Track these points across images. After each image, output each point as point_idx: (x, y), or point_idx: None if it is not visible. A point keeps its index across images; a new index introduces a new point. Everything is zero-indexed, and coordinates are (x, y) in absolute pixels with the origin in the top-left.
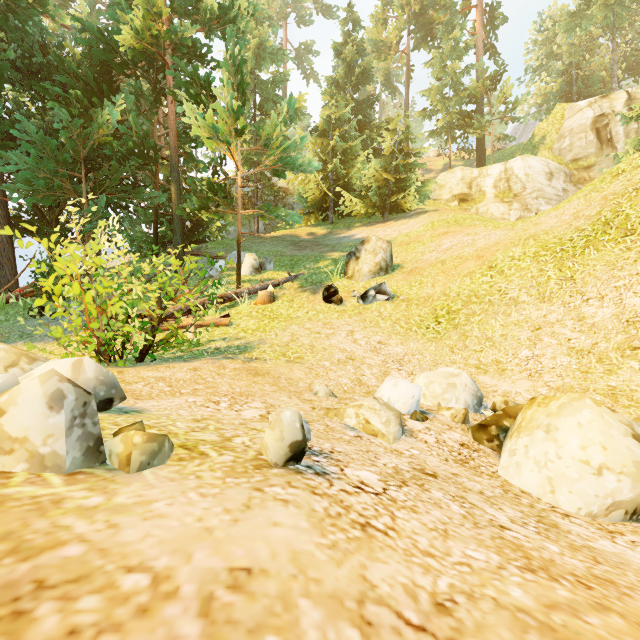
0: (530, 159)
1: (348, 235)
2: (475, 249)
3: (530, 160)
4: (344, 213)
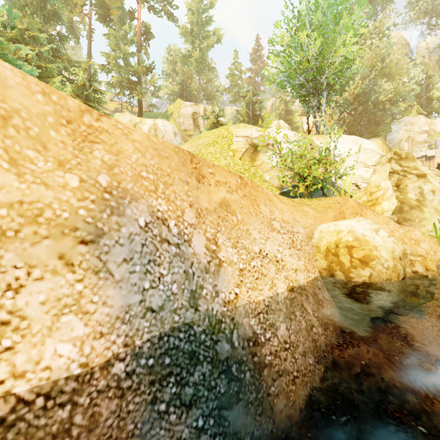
0: (166, 122)
1: None
2: None
3: (166, 123)
4: None
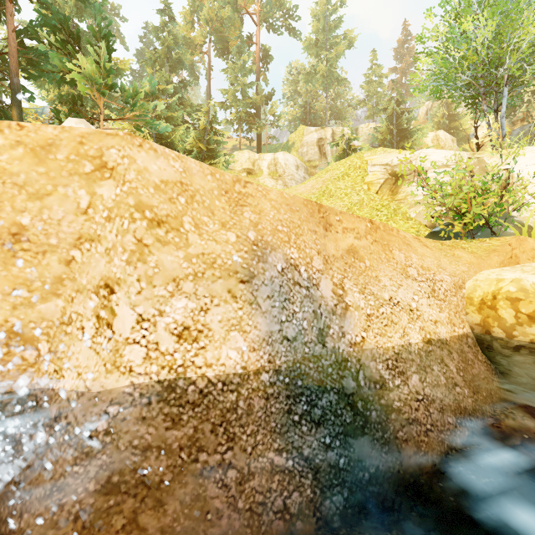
0: (287, 155)
1: None
2: None
3: (287, 155)
4: None
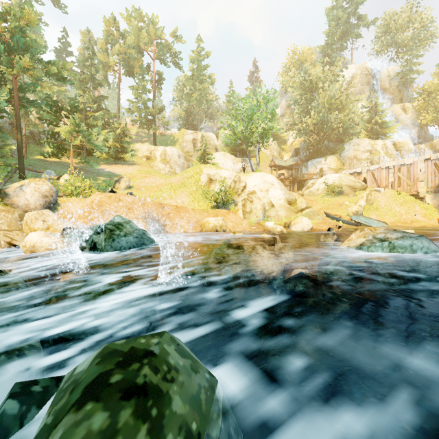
0: (173, 148)
1: (101, 168)
2: (156, 184)
3: (173, 149)
4: (96, 156)
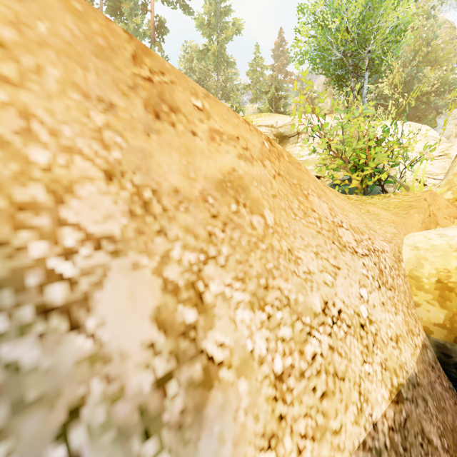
0: None
1: None
2: None
3: None
4: None
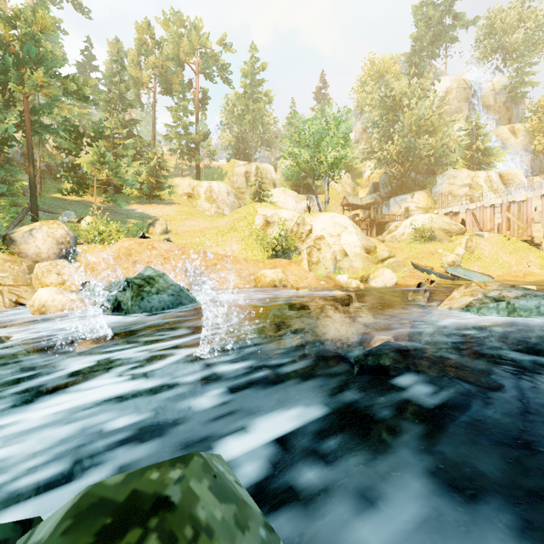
0: (220, 184)
1: (132, 209)
2: (200, 228)
3: (220, 184)
4: (126, 194)
